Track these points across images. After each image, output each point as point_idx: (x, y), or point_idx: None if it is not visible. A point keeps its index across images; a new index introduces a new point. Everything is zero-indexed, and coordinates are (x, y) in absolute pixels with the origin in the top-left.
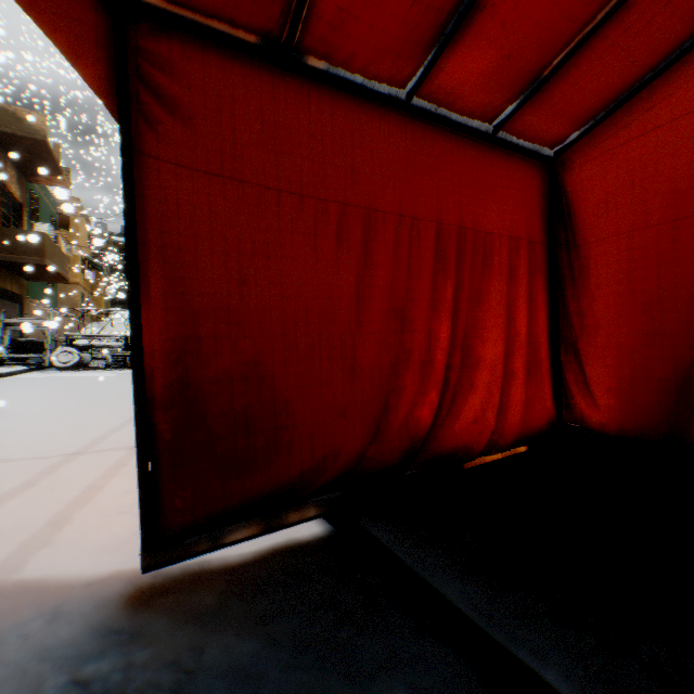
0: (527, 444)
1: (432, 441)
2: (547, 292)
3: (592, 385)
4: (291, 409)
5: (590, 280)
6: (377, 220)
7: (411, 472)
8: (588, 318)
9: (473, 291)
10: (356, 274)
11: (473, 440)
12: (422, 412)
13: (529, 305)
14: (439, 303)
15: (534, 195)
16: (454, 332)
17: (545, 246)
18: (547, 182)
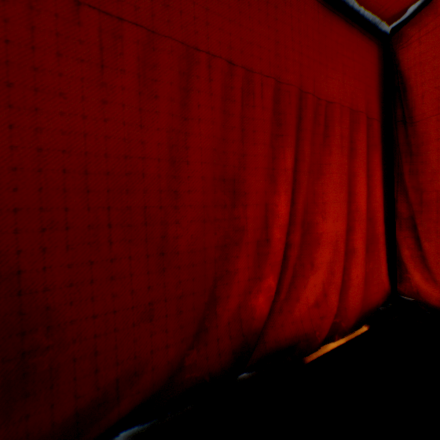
0: (367, 322)
1: (269, 330)
2: (381, 169)
3: (432, 261)
4: (55, 319)
5: (430, 154)
6: (199, 63)
7: (243, 375)
8: (428, 193)
9: (313, 162)
10: (167, 128)
11: (314, 327)
12: (257, 301)
13: (367, 180)
14: (277, 173)
15: (370, 72)
16: (294, 206)
17: (380, 124)
18: (381, 62)
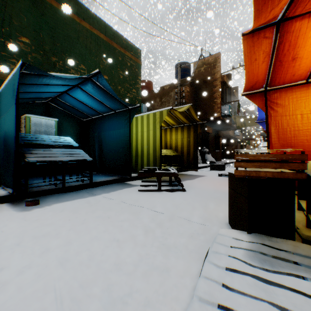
0: None
1: None
2: None
3: None
4: None
5: None
6: None
7: None
8: None
9: None
10: None
11: None
12: None
13: None
14: None
15: None
16: None
17: None
18: None
